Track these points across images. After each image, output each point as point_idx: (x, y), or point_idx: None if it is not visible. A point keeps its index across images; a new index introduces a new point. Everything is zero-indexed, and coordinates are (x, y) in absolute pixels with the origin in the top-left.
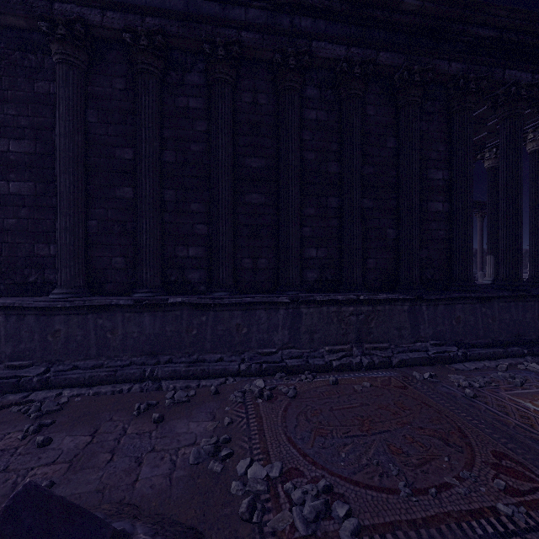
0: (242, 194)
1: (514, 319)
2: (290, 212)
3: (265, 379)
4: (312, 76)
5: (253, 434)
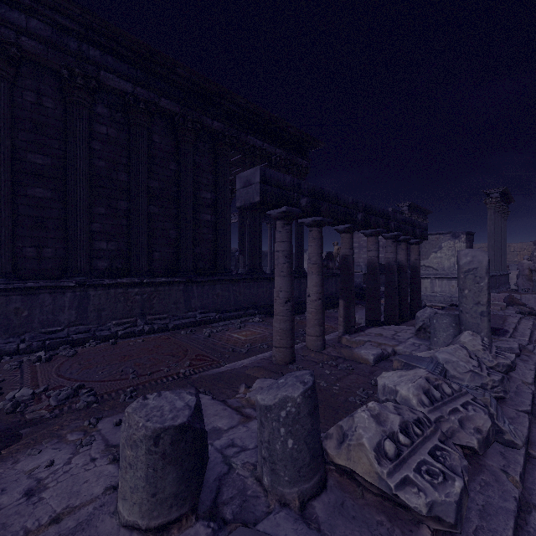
0: (23, 186)
1: (252, 293)
2: (78, 209)
3: (48, 352)
4: (103, 97)
5: (26, 380)
